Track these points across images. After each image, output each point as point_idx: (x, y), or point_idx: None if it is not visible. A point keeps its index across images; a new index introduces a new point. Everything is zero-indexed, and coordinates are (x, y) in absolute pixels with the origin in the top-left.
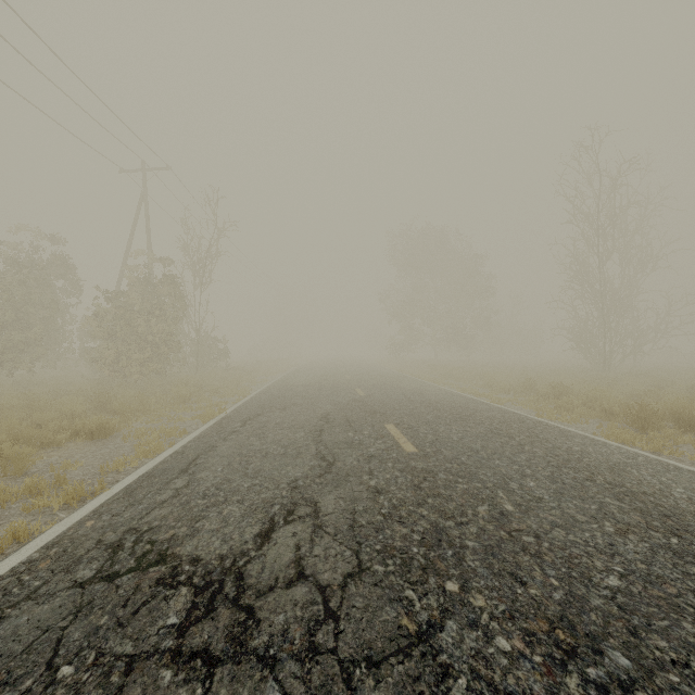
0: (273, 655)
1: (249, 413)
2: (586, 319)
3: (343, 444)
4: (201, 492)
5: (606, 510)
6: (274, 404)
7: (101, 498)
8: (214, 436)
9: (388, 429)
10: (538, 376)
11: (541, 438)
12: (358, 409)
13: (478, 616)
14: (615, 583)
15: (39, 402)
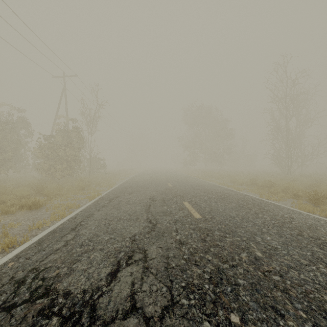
0: None
1: (113, 195)
2: (279, 149)
3: (161, 213)
4: (80, 243)
5: (317, 256)
6: (126, 191)
7: (23, 247)
8: (93, 208)
9: (185, 204)
10: (256, 177)
11: (266, 209)
12: (169, 194)
13: None
14: None
15: (6, 190)
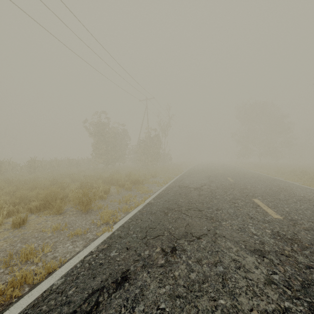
0: (206, 191)
1: (187, 174)
2: None
3: (215, 179)
4: (187, 183)
5: (271, 189)
6: (193, 173)
7: (169, 183)
8: (182, 177)
9: (227, 178)
10: (303, 169)
11: (274, 182)
12: (219, 175)
13: (234, 191)
14: (258, 192)
15: (136, 170)
